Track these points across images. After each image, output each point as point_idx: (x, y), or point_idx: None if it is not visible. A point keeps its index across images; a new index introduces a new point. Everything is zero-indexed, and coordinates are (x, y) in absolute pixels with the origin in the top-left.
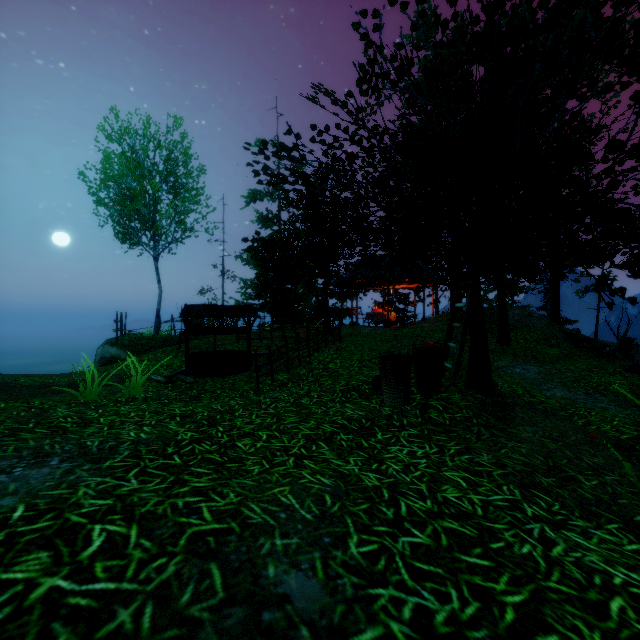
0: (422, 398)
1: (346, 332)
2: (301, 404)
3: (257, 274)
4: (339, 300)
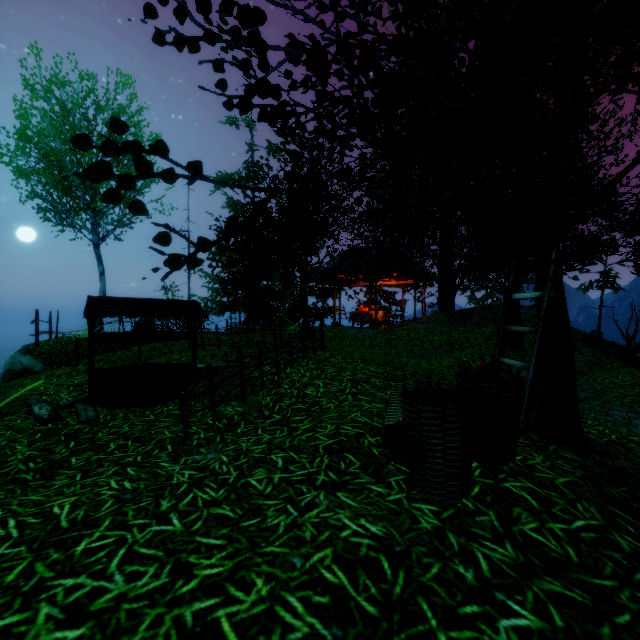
0: (484, 472)
1: (329, 335)
2: (247, 493)
3: (213, 260)
4: (320, 298)
